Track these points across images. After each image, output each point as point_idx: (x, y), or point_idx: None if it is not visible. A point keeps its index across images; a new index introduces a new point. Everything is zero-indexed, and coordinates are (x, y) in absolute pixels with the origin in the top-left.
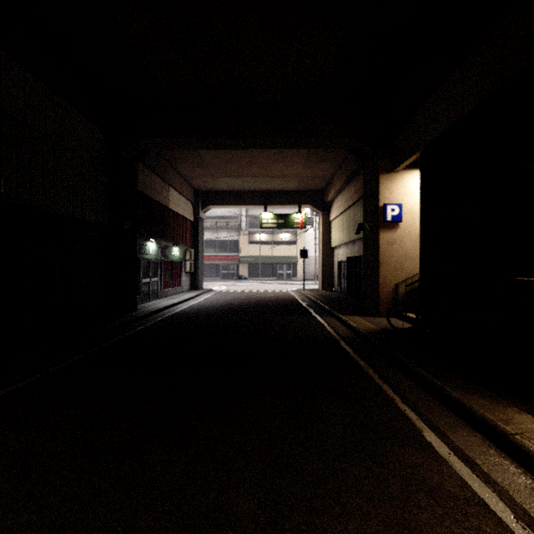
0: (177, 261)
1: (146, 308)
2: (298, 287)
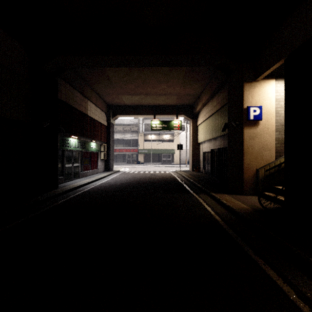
0: (94, 152)
1: (66, 186)
2: (175, 169)
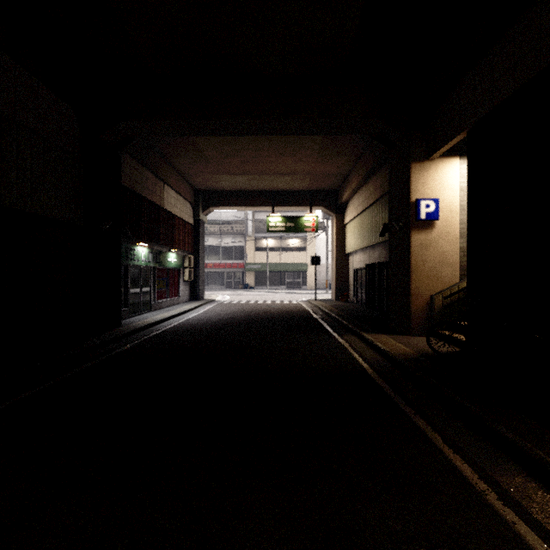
0: (174, 268)
1: (133, 323)
2: (308, 297)
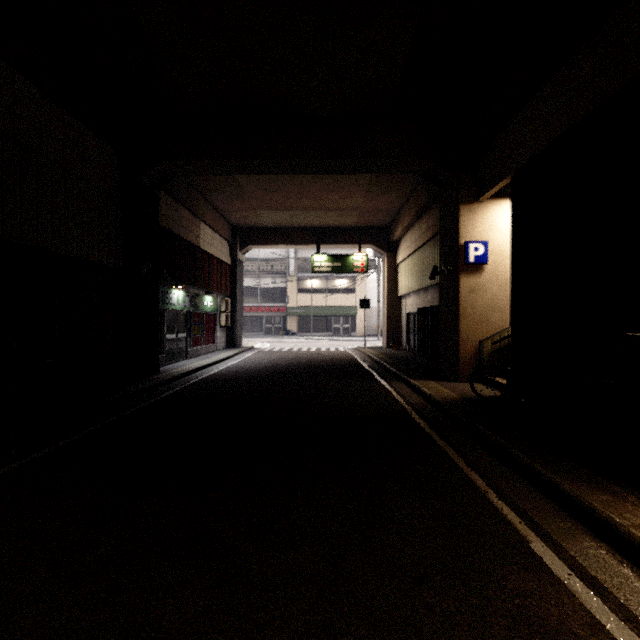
0: (210, 313)
1: (171, 370)
2: (357, 344)
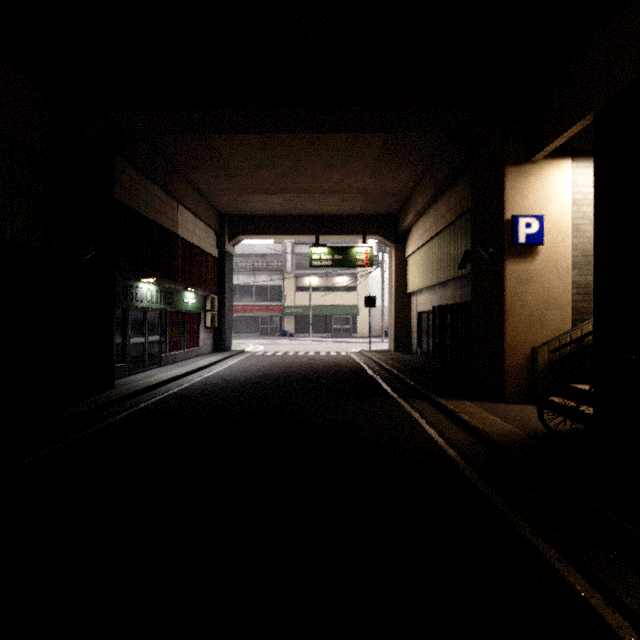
0: (192, 312)
1: (131, 384)
2: (360, 347)
